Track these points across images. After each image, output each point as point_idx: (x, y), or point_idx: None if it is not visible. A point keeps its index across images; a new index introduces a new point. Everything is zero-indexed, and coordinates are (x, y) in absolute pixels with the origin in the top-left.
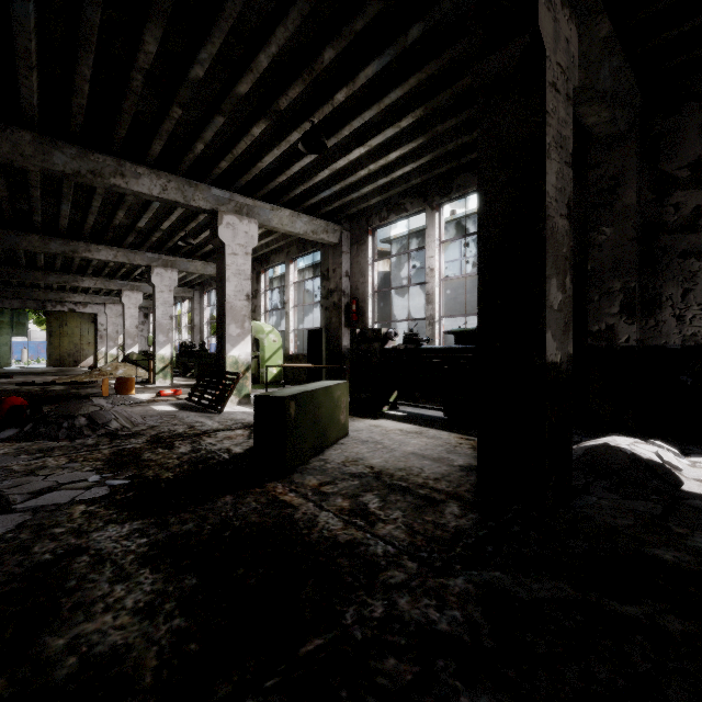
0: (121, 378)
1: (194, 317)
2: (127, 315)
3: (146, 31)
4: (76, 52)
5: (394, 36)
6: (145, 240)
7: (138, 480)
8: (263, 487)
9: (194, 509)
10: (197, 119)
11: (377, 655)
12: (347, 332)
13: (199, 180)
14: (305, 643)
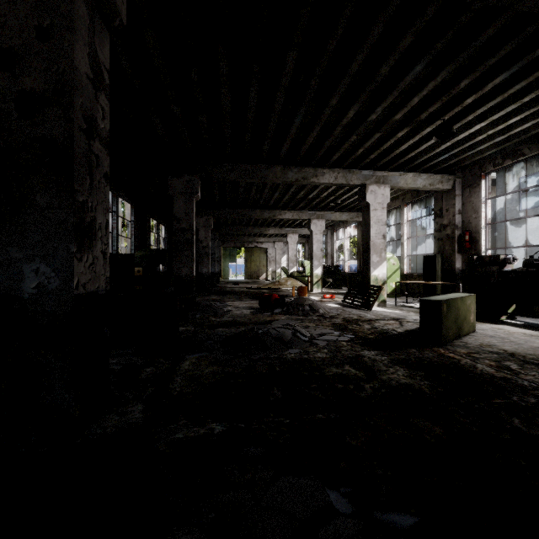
0: (300, 287)
1: (327, 248)
2: (290, 248)
3: (351, 109)
4: (313, 128)
5: (522, 56)
6: (308, 204)
7: (358, 337)
8: (431, 349)
9: (399, 351)
10: (362, 136)
11: (536, 410)
12: (459, 257)
13: (352, 167)
14: (493, 399)
